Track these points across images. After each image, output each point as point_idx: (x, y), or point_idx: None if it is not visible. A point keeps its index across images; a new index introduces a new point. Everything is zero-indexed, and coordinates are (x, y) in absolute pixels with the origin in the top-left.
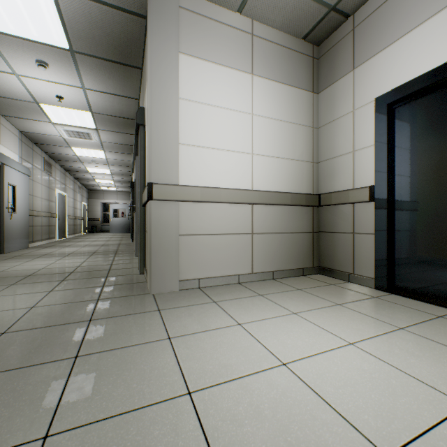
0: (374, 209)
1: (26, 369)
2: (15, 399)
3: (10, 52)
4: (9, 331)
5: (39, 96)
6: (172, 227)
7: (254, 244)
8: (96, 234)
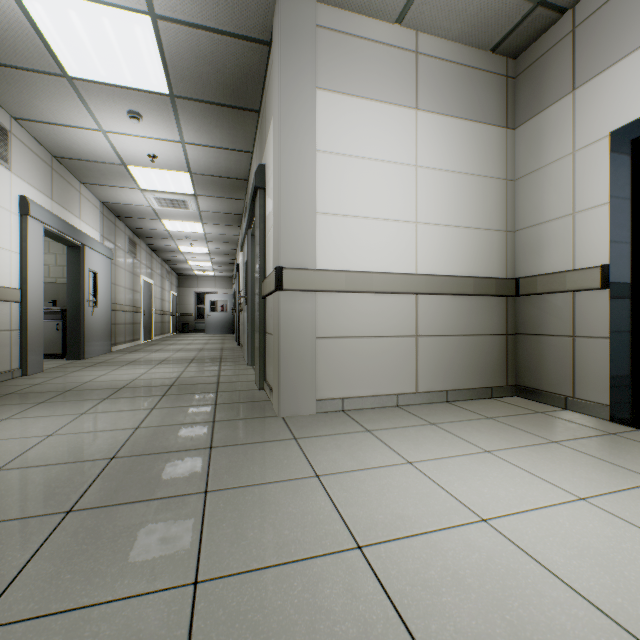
0: (608, 300)
1: (151, 502)
2: (149, 536)
3: (99, 104)
4: (118, 456)
5: (128, 157)
6: (306, 327)
7: (419, 352)
8: (189, 334)
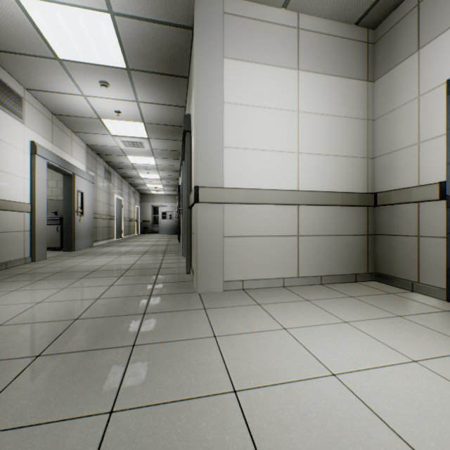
0: (445, 208)
1: (94, 351)
2: (87, 376)
3: (80, 77)
4: (80, 318)
5: (101, 113)
6: (216, 229)
7: (300, 247)
8: (147, 235)
